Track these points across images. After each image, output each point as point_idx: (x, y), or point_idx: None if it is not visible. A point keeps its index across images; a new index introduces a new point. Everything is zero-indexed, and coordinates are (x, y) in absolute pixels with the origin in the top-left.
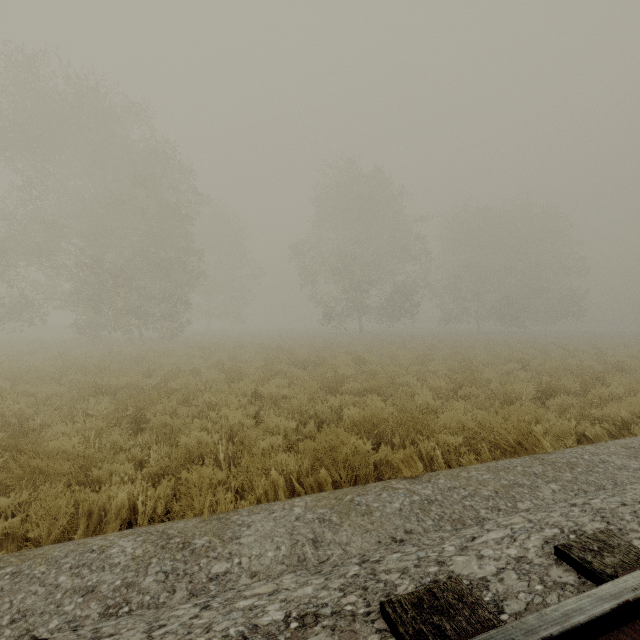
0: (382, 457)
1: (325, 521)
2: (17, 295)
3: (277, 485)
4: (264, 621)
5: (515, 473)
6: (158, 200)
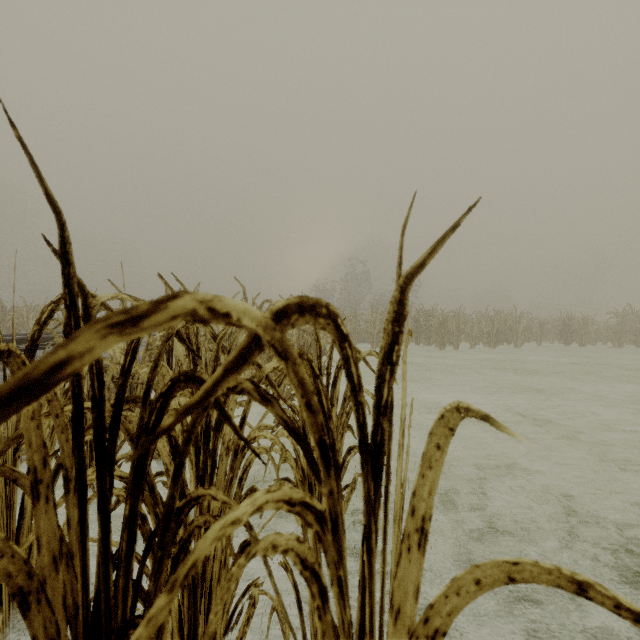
0: None
1: None
2: None
3: None
4: None
5: None
6: None
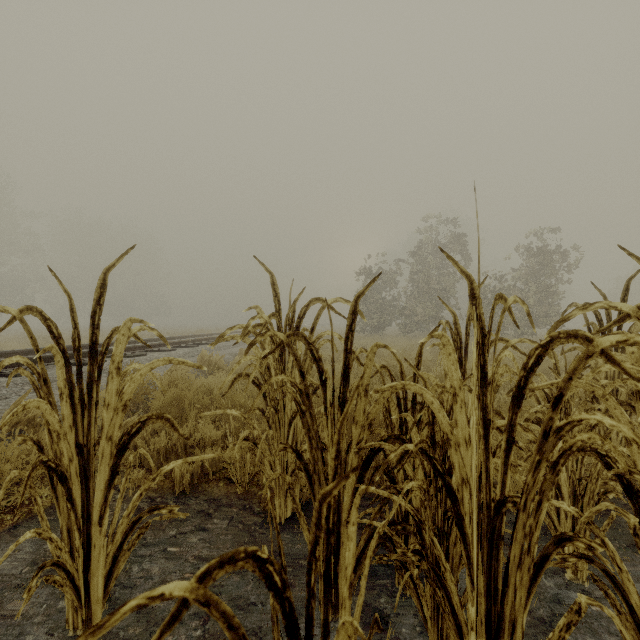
0: None
1: None
2: None
3: None
4: None
5: None
6: None
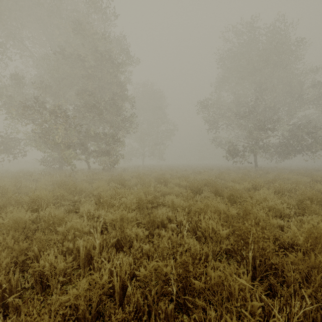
0: None
1: None
2: None
3: None
4: None
5: None
6: (92, 48)
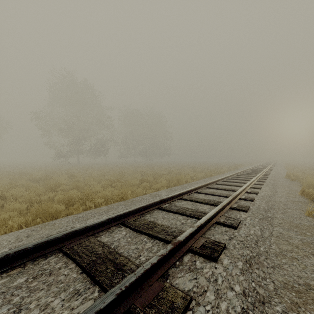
0: (70, 211)
1: (34, 230)
2: None
3: (12, 227)
4: (0, 252)
5: (114, 205)
6: None
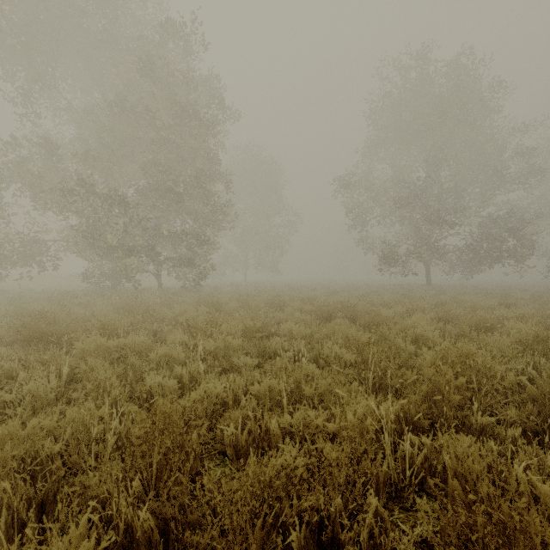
0: None
1: None
2: (10, 233)
3: None
4: None
5: None
6: (167, 99)
